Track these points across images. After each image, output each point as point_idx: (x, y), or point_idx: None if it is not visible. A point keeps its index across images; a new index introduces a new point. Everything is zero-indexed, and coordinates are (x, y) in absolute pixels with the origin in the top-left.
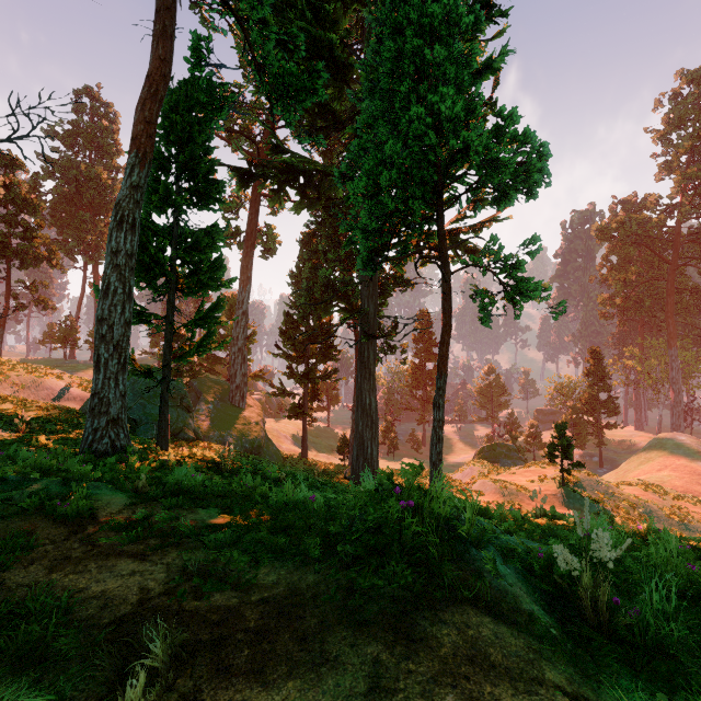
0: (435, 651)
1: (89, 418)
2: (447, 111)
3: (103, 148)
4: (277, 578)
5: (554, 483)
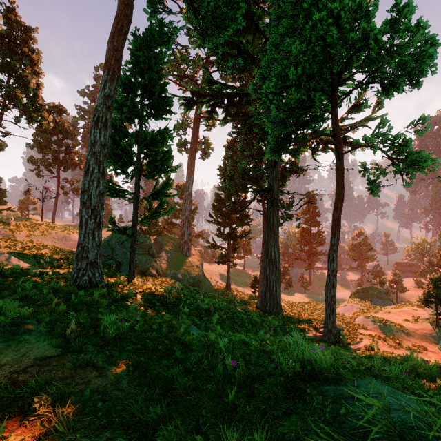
0: None
1: (75, 261)
2: (350, 3)
3: None
4: None
5: (428, 324)
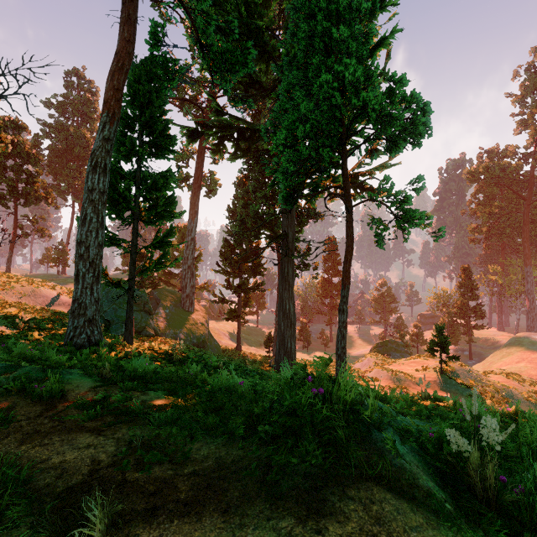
0: (343, 525)
1: (70, 319)
2: (350, 76)
3: (87, 114)
4: (207, 453)
5: (434, 372)
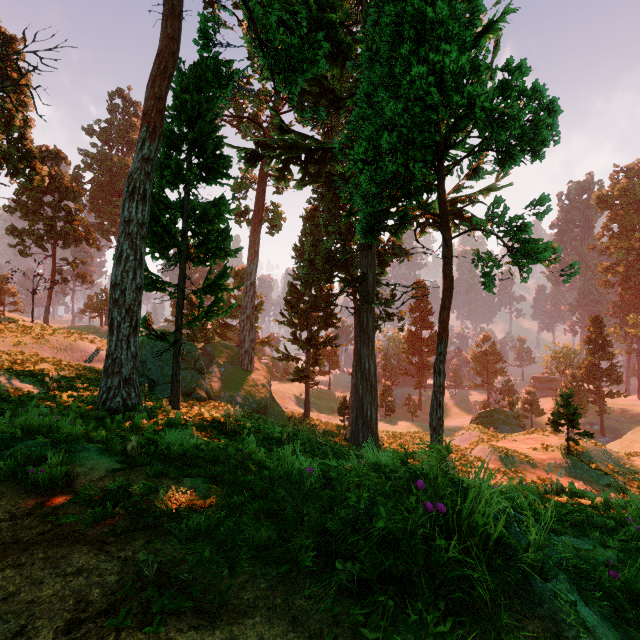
0: None
1: (103, 378)
2: (451, 65)
3: (132, 142)
4: (255, 597)
5: (559, 452)
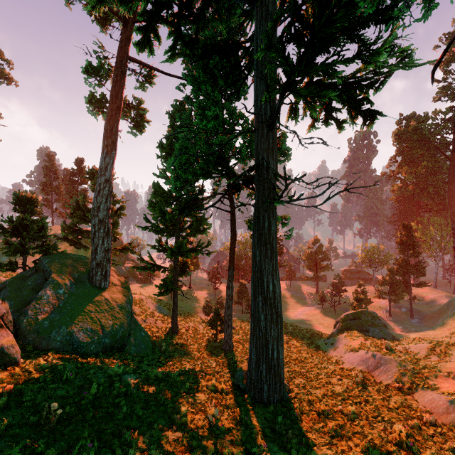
0: None
1: None
2: None
3: None
4: None
5: None
